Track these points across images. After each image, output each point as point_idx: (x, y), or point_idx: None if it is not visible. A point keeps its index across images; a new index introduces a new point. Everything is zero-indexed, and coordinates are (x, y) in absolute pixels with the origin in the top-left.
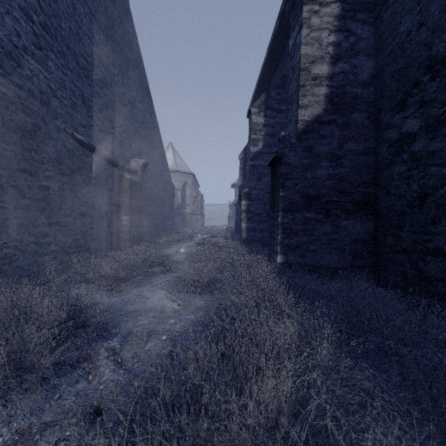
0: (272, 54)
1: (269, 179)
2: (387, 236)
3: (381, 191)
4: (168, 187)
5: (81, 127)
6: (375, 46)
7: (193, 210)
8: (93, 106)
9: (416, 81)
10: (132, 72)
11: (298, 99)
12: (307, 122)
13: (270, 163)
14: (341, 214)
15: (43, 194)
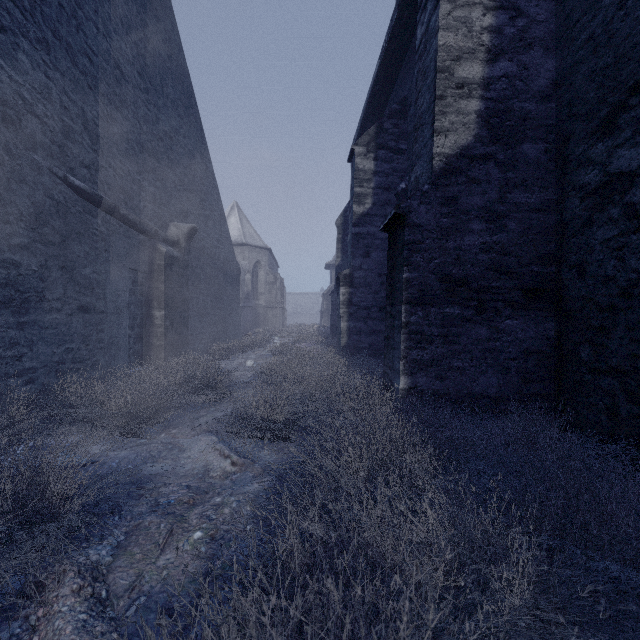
0: (387, 65)
1: (382, 255)
2: (580, 345)
3: (570, 272)
4: (230, 266)
5: (81, 167)
6: (558, 34)
7: (269, 301)
8: (104, 136)
9: (636, 83)
10: (171, 88)
11: (433, 119)
12: (448, 158)
13: (387, 225)
14: (503, 308)
15: (8, 274)
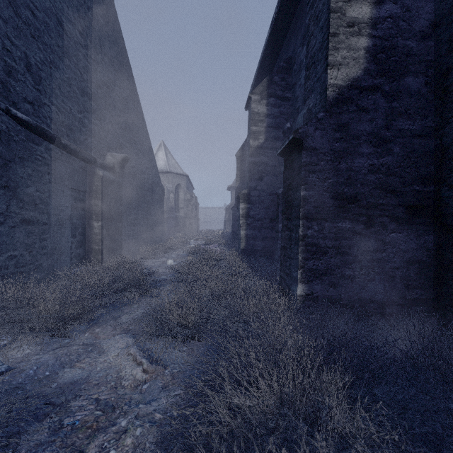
0: (276, 32)
1: (272, 178)
2: None
3: (451, 190)
4: (156, 188)
5: (24, 102)
6: None
7: (187, 213)
8: (47, 79)
9: None
10: (108, 48)
11: (327, 54)
12: (341, 89)
13: (284, 150)
14: (388, 223)
15: None
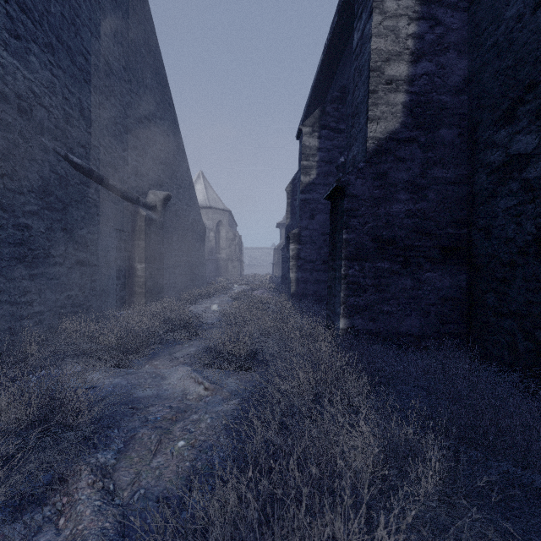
0: (329, 59)
1: (324, 217)
2: (487, 293)
3: (478, 233)
4: (197, 226)
5: (78, 147)
6: (469, 39)
7: (229, 255)
8: (96, 121)
9: (531, 82)
10: (149, 79)
11: (367, 109)
12: (380, 141)
13: (329, 195)
14: (424, 263)
15: (22, 235)
